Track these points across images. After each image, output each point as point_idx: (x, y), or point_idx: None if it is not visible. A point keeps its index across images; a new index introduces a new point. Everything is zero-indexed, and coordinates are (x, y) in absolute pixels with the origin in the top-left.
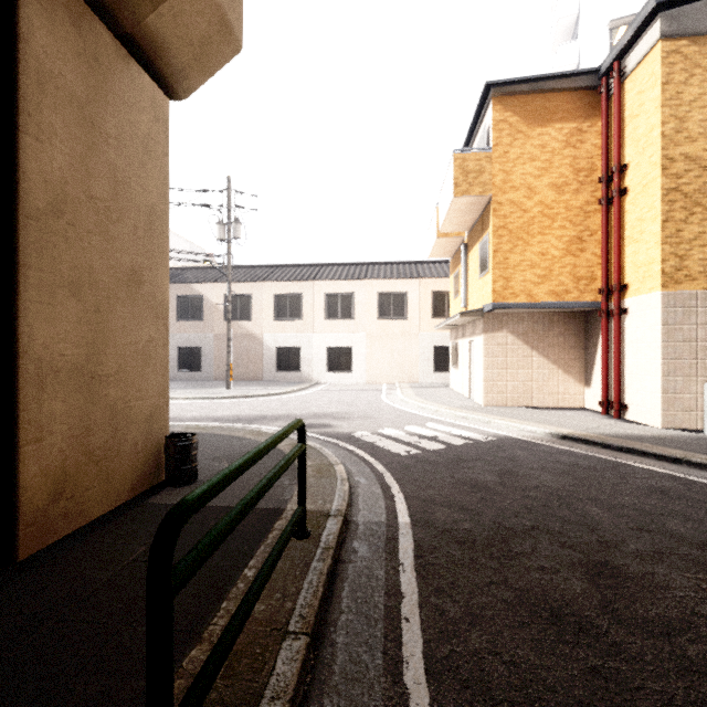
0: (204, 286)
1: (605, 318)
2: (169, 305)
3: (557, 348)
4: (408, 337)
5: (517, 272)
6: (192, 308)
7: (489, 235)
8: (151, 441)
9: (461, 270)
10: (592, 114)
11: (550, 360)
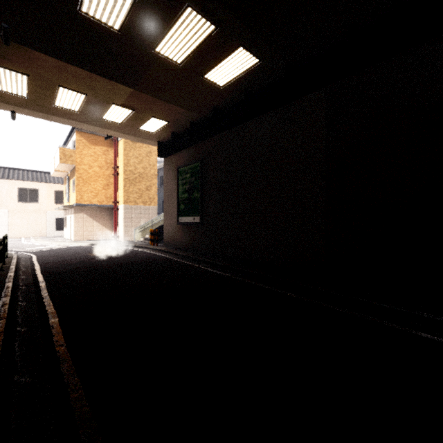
0: None
1: (115, 211)
2: None
3: (103, 219)
4: (39, 213)
5: (86, 193)
6: None
7: (75, 179)
8: None
9: (67, 186)
10: (112, 146)
11: (100, 224)
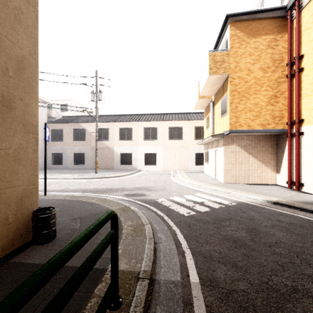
0: (86, 124)
1: (290, 137)
2: (69, 133)
3: (262, 153)
4: (183, 148)
5: (242, 113)
6: (80, 135)
7: (227, 95)
8: (22, 214)
9: (210, 114)
10: (282, 31)
11: (258, 159)
